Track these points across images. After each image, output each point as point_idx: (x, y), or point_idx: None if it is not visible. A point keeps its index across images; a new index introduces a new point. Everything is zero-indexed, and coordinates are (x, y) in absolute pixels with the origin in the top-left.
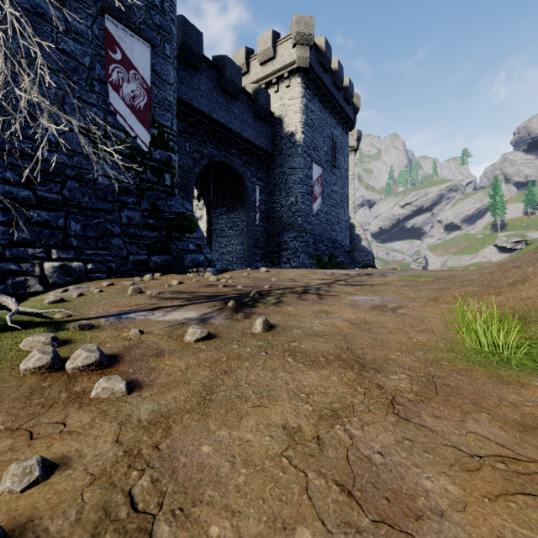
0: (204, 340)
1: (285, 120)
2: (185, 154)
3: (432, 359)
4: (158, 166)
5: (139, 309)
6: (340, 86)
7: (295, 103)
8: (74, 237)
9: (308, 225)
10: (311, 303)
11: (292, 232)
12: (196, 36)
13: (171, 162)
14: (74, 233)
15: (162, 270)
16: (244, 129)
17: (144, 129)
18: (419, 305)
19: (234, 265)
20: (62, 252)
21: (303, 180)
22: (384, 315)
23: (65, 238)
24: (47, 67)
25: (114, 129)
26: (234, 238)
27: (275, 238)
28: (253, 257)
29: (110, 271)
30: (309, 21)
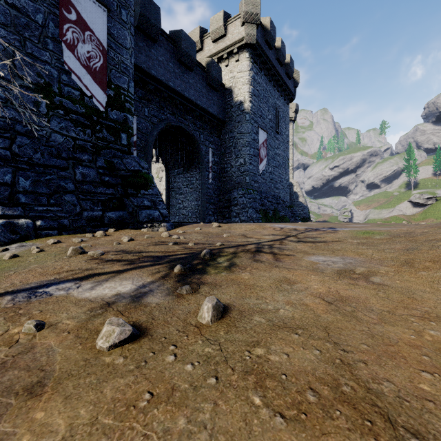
0: (125, 343)
1: (234, 91)
2: (144, 118)
3: None
4: (114, 126)
5: (67, 278)
6: (282, 62)
7: (243, 75)
8: (22, 193)
9: (255, 183)
10: (267, 266)
11: (241, 189)
12: (153, 10)
13: (128, 123)
14: (22, 189)
15: (117, 225)
16: (198, 98)
17: (100, 89)
18: (392, 270)
19: (190, 218)
20: (8, 209)
21: (251, 143)
22: (359, 286)
23: (12, 194)
24: None
25: (69, 88)
26: (189, 195)
27: (226, 195)
28: (206, 212)
29: (62, 227)
30: (256, 2)
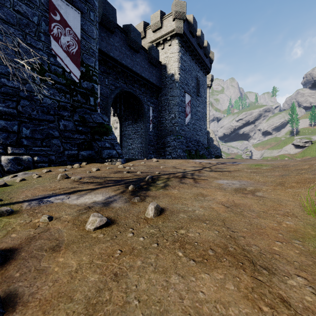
0: (103, 227)
1: (168, 66)
2: (105, 86)
3: (313, 251)
4: (85, 92)
5: (60, 193)
6: (201, 46)
7: (174, 56)
8: (25, 138)
9: (182, 131)
10: (189, 186)
11: (172, 136)
12: (111, 11)
13: (94, 90)
14: (25, 135)
15: (88, 160)
16: (142, 71)
17: (75, 67)
18: (270, 188)
19: (137, 156)
20: (15, 149)
21: (179, 103)
22: (247, 198)
23: (18, 139)
24: (6, 22)
25: (55, 67)
26: (136, 139)
27: (162, 139)
28: (148, 151)
29: (51, 161)
30: (183, 4)
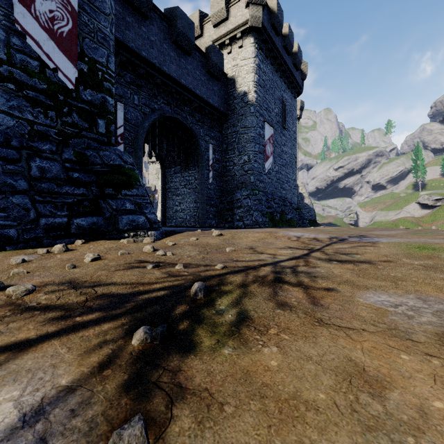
0: None
1: (238, 80)
2: (133, 107)
3: None
4: (89, 109)
5: None
6: (290, 50)
7: (248, 63)
8: None
9: (260, 183)
10: (305, 321)
11: (245, 190)
12: None
13: (107, 106)
14: None
15: (89, 235)
16: (197, 86)
17: (68, 60)
18: None
19: (188, 222)
20: None
21: (256, 139)
22: None
23: None
24: None
25: (23, 56)
26: (187, 196)
27: (228, 196)
28: (206, 215)
29: (6, 239)
30: None
